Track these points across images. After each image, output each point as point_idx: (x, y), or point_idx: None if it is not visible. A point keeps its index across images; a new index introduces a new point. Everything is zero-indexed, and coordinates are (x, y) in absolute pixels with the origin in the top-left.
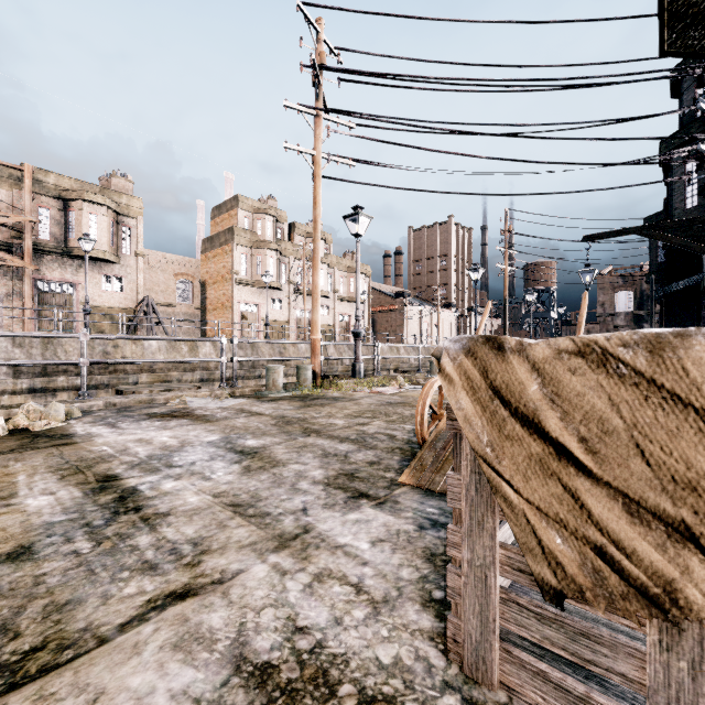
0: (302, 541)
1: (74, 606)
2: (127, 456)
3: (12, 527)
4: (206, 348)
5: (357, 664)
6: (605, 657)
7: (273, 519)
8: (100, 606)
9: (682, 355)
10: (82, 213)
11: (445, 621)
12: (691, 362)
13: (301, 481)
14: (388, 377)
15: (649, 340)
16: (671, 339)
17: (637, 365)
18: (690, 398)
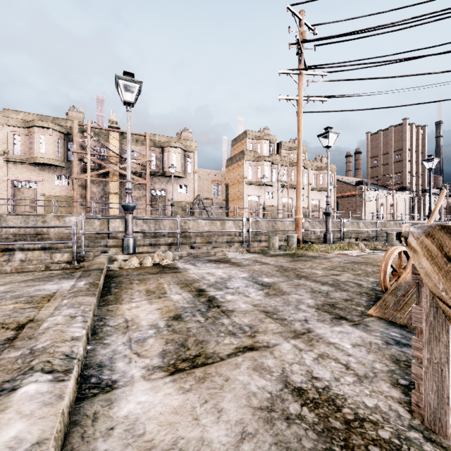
0: (307, 336)
1: (206, 343)
2: (205, 280)
3: (170, 306)
4: (229, 223)
5: (351, 402)
6: None
7: (288, 322)
8: (216, 345)
9: None
10: (169, 153)
11: (409, 397)
12: None
13: (300, 305)
14: (351, 243)
15: None
16: None
17: None
18: None
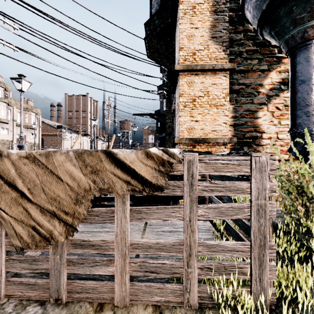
0: None
1: None
2: None
3: None
4: None
5: None
6: (40, 265)
7: None
8: None
9: (53, 158)
10: None
11: None
12: (55, 160)
13: None
14: None
15: (46, 153)
16: (52, 153)
17: (43, 161)
18: (55, 171)
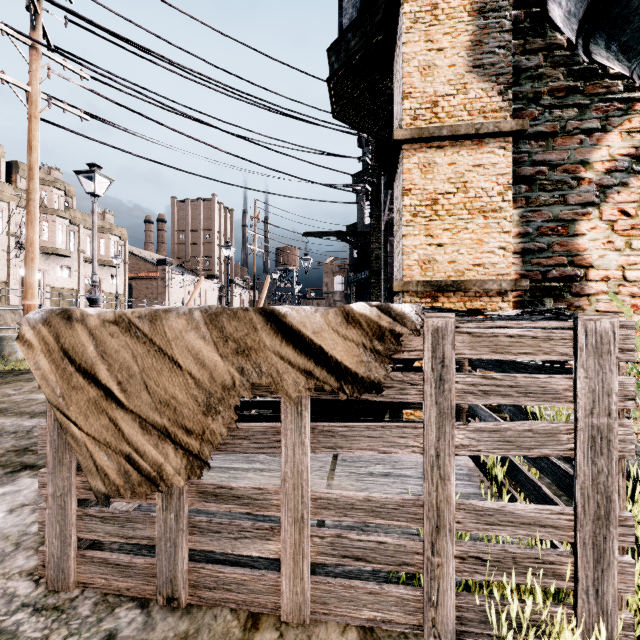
0: None
1: None
2: None
3: None
4: None
5: None
6: (140, 530)
7: None
8: None
9: (165, 323)
10: None
11: None
12: (168, 328)
13: None
14: None
15: (151, 314)
16: (161, 314)
17: (145, 330)
18: (167, 350)
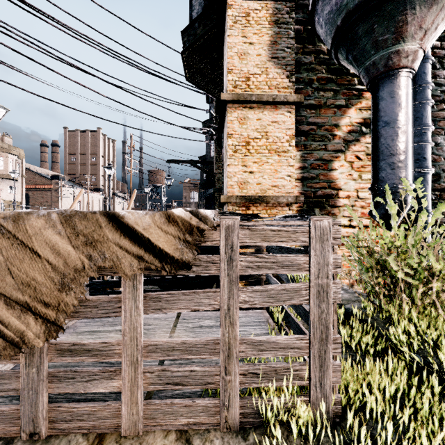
0: None
1: None
2: None
3: None
4: None
5: None
6: (6, 384)
7: None
8: None
9: (26, 223)
10: None
11: None
12: (29, 226)
13: None
14: None
15: (15, 215)
16: (23, 215)
17: (9, 228)
18: (28, 243)
